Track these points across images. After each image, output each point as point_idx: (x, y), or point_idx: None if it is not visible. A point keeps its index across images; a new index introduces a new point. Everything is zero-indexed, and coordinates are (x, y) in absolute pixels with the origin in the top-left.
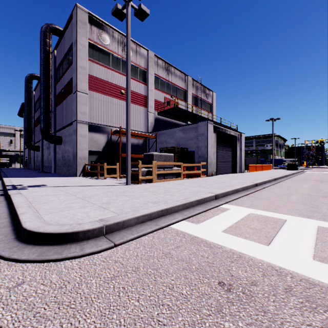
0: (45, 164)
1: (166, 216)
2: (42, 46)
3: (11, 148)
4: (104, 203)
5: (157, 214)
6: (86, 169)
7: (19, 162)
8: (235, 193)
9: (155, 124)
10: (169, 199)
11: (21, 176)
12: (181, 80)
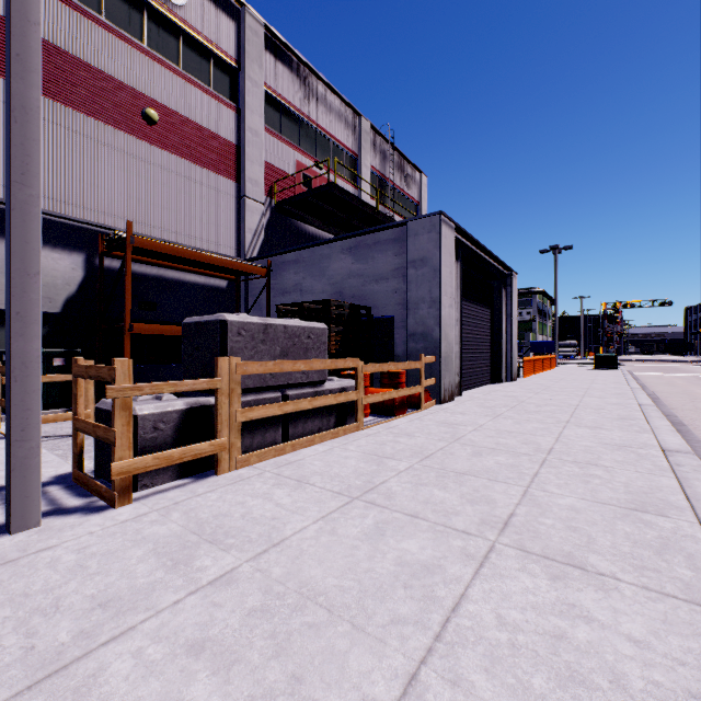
0: None
1: None
2: None
3: None
4: None
5: None
6: None
7: None
8: None
9: (266, 238)
10: None
11: None
12: (344, 125)
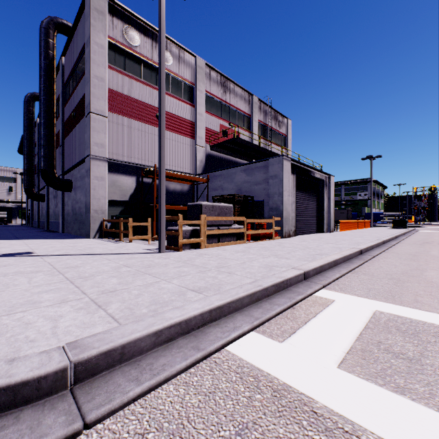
0: (51, 219)
1: (218, 321)
2: (43, 49)
3: (11, 198)
4: (105, 291)
5: (201, 319)
6: (105, 227)
7: (20, 217)
8: (333, 268)
9: (206, 163)
10: (226, 281)
11: (11, 237)
12: (244, 101)
